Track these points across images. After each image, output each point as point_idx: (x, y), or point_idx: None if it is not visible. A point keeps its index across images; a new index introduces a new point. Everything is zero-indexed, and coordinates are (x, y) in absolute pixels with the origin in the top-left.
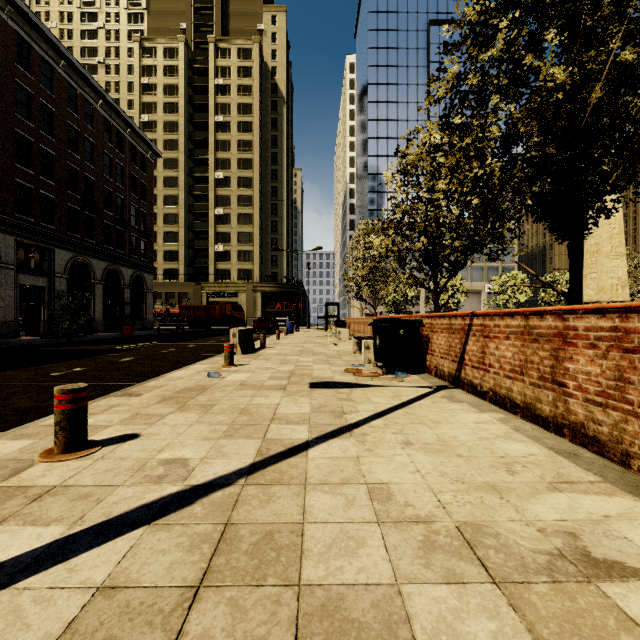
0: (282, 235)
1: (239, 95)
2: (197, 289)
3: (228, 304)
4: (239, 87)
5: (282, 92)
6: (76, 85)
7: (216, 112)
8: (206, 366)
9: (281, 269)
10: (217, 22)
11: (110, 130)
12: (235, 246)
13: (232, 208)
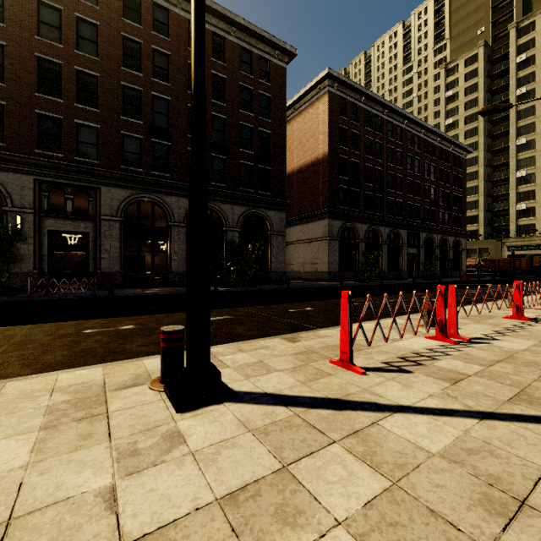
0: None
1: None
2: (497, 245)
3: (535, 256)
4: None
5: None
6: (427, 138)
7: (517, 87)
8: None
9: None
10: (517, 4)
11: (442, 153)
12: (540, 202)
13: (536, 167)
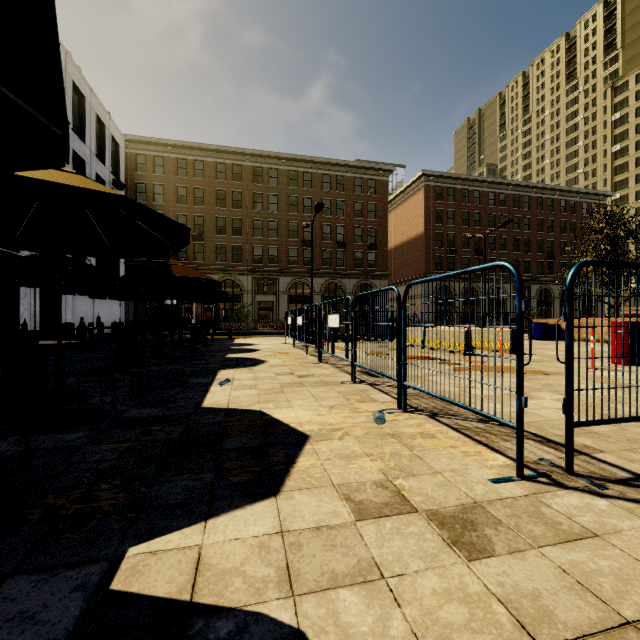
0: None
1: None
2: None
3: None
4: None
5: None
6: (542, 195)
7: None
8: None
9: None
10: None
11: (565, 204)
12: None
13: None
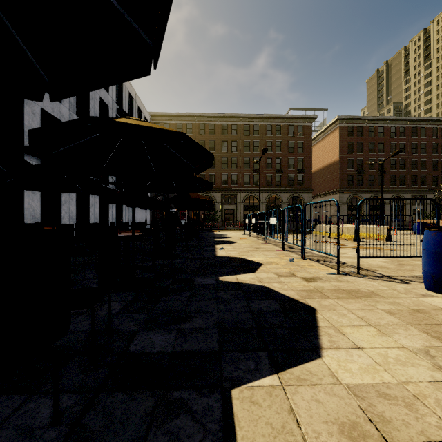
0: None
1: None
2: None
3: None
4: None
5: None
6: (436, 126)
7: None
8: None
9: None
10: None
11: None
12: None
13: None
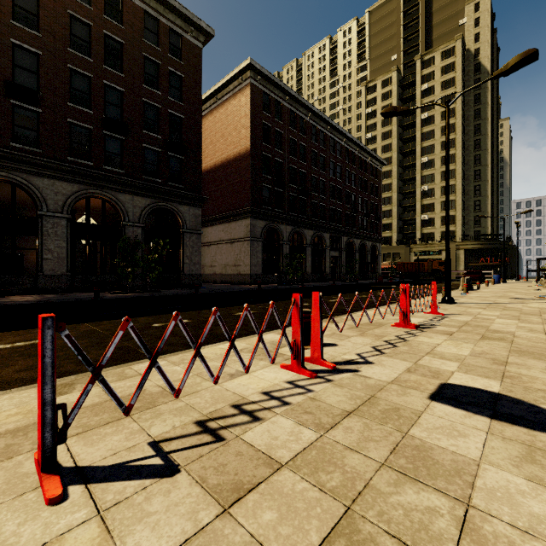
0: (486, 196)
1: (442, 90)
2: (407, 250)
3: (434, 261)
4: (442, 83)
5: (486, 67)
6: (348, 147)
7: (421, 112)
8: (454, 293)
9: (484, 227)
10: (421, 40)
11: (361, 162)
12: (438, 213)
13: (435, 183)
